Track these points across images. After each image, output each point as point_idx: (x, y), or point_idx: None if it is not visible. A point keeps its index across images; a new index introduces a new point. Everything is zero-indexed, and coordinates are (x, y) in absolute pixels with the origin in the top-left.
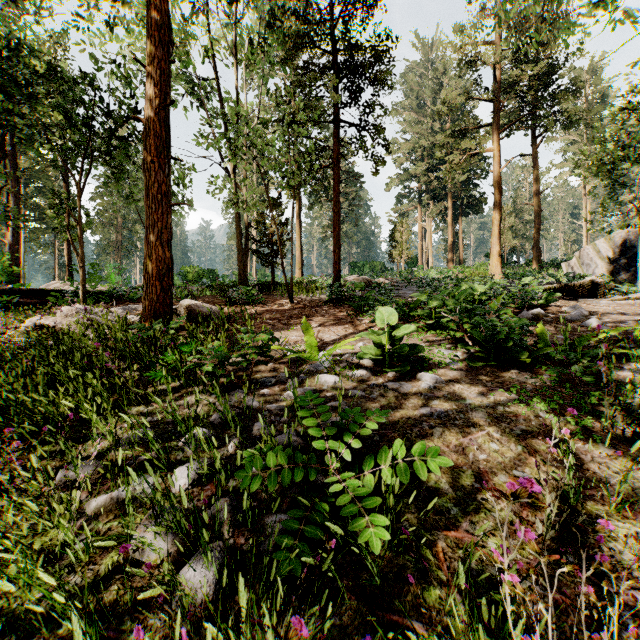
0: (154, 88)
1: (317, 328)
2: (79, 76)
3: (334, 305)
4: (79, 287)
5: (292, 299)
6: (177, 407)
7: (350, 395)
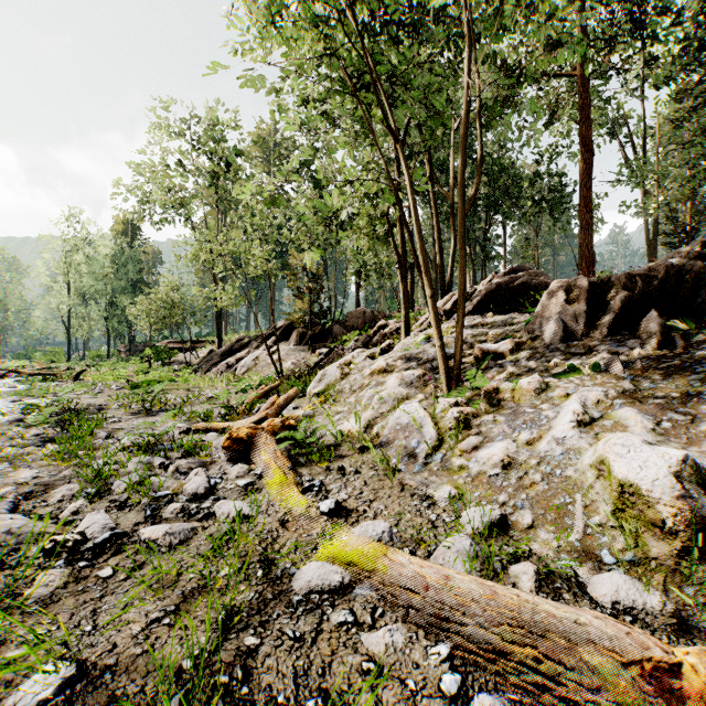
0: (584, 175)
1: None
2: (538, 176)
3: None
4: None
5: None
6: None
7: None
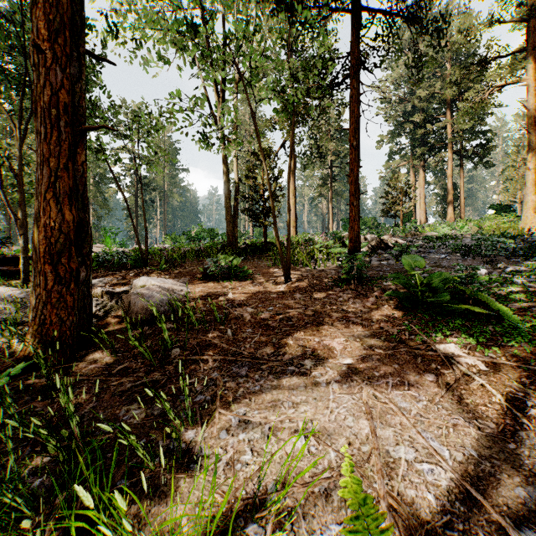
0: None
1: (354, 382)
2: None
3: (354, 287)
4: None
5: (288, 274)
6: None
7: None
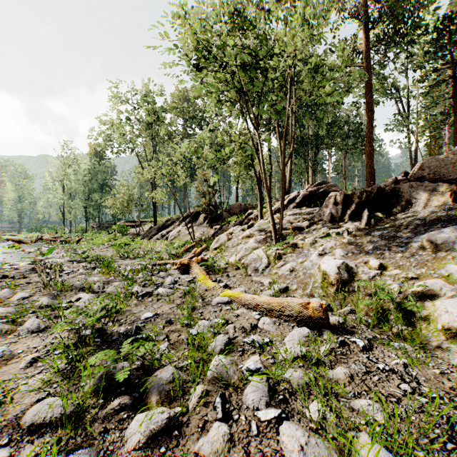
0: (369, 125)
1: None
2: (344, 123)
3: None
4: None
5: None
6: None
7: None
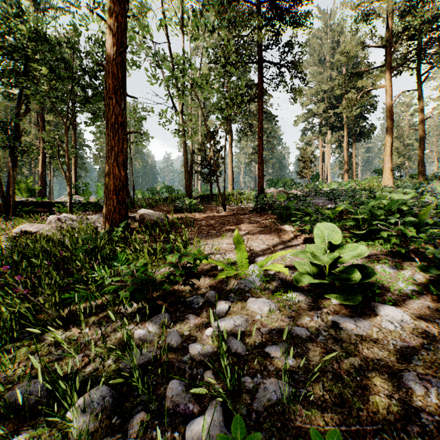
0: (111, 37)
1: (246, 235)
2: (66, 42)
3: (259, 213)
4: (75, 200)
5: (224, 208)
6: (59, 371)
7: (291, 333)
